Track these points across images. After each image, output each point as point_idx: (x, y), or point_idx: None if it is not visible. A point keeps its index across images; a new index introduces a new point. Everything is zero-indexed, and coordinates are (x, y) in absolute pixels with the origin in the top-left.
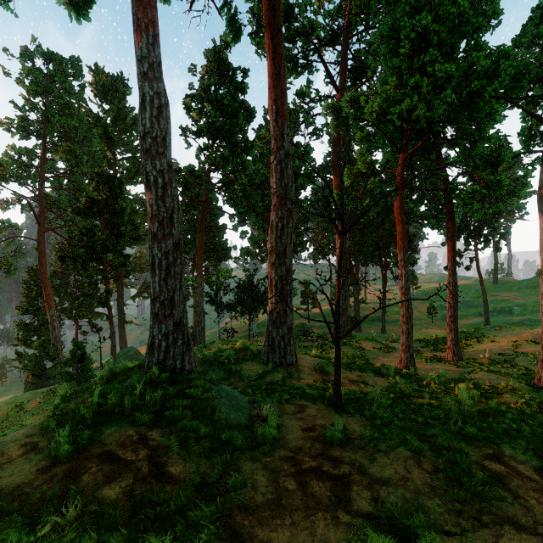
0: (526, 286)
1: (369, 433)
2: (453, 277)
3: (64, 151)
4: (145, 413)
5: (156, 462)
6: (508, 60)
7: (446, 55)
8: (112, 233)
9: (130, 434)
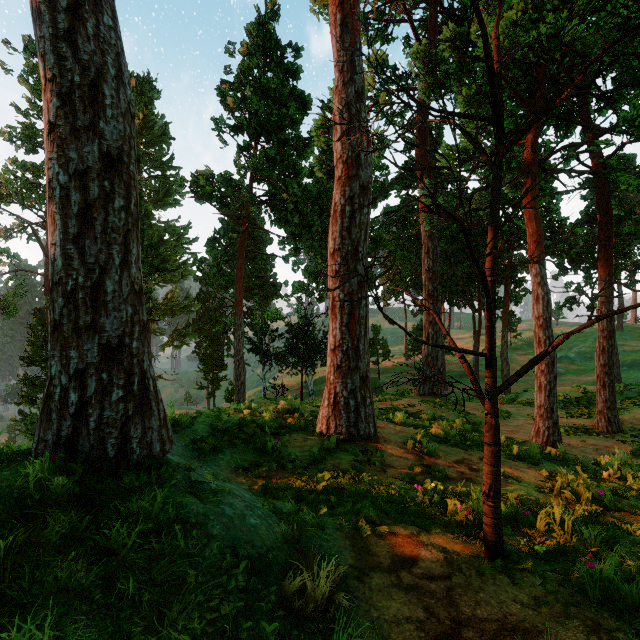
0: None
1: None
2: (608, 305)
3: None
4: None
5: None
6: None
7: None
8: None
9: None
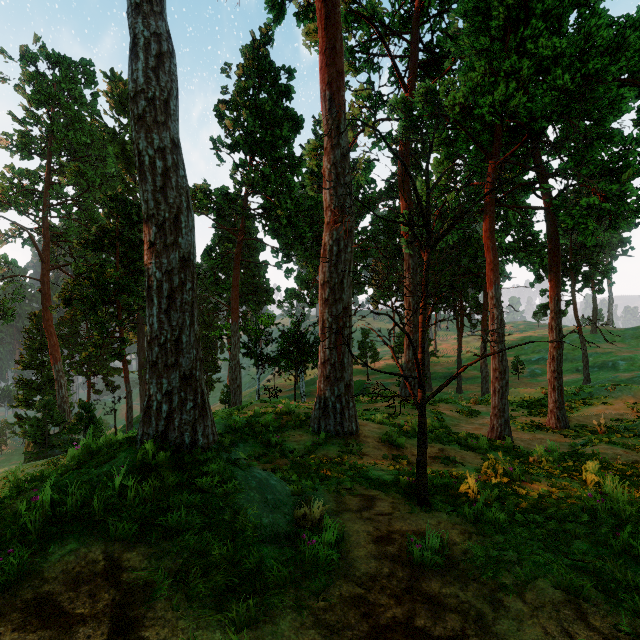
0: (632, 336)
1: (481, 551)
2: (557, 320)
3: (73, 172)
4: (125, 519)
5: (125, 619)
6: (638, 31)
7: (551, 31)
8: (128, 270)
9: (93, 559)
